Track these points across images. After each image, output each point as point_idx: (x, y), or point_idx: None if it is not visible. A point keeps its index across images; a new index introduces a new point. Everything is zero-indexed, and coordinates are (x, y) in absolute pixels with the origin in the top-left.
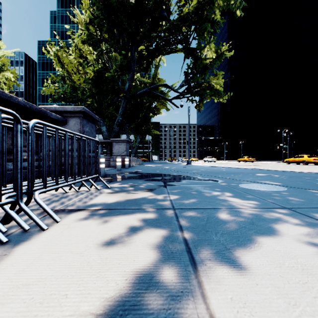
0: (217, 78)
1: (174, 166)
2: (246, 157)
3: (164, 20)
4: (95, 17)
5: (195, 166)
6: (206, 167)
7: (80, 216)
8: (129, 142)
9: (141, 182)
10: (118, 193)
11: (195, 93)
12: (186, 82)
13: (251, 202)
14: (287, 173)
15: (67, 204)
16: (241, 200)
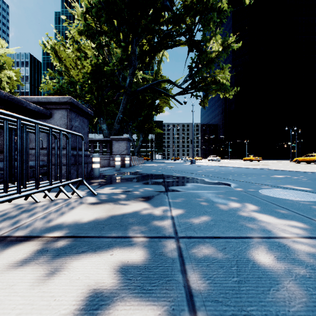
0: (223, 72)
1: (177, 166)
2: (252, 156)
3: (166, 10)
4: (94, 7)
5: (200, 166)
6: (212, 166)
7: (18, 255)
8: (132, 141)
9: (138, 186)
10: (102, 204)
11: (199, 88)
12: (190, 77)
13: (294, 224)
14: (307, 174)
15: (20, 224)
16: (276, 219)
